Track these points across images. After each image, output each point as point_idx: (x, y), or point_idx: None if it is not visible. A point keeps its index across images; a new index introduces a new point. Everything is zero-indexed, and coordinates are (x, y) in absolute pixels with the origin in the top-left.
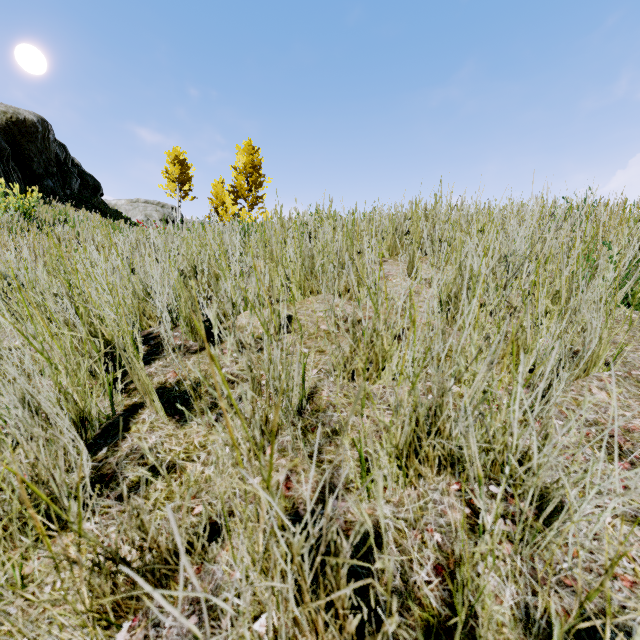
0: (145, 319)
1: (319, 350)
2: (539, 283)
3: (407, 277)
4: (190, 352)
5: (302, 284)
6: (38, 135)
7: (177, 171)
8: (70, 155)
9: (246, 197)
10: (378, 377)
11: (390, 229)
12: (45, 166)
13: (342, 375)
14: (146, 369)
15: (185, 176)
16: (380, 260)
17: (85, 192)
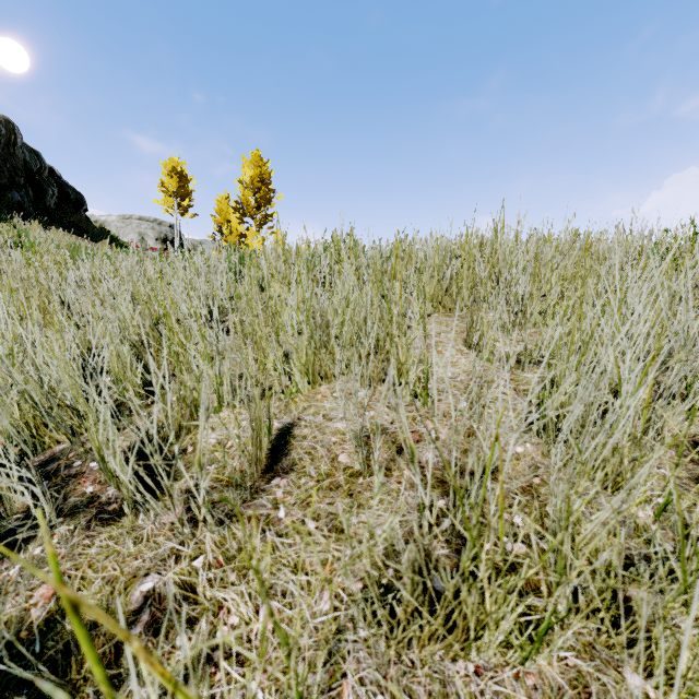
0: (48, 431)
1: (336, 526)
2: (693, 379)
3: (465, 347)
4: (100, 519)
5: (309, 367)
6: (1, 139)
7: (175, 184)
8: (44, 164)
9: (253, 215)
10: (465, 650)
11: (435, 271)
12: (10, 176)
13: (386, 641)
14: (2, 570)
15: (184, 190)
16: (496, 436)
17: (65, 207)
